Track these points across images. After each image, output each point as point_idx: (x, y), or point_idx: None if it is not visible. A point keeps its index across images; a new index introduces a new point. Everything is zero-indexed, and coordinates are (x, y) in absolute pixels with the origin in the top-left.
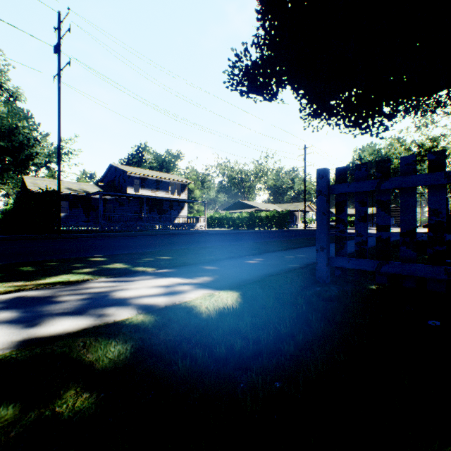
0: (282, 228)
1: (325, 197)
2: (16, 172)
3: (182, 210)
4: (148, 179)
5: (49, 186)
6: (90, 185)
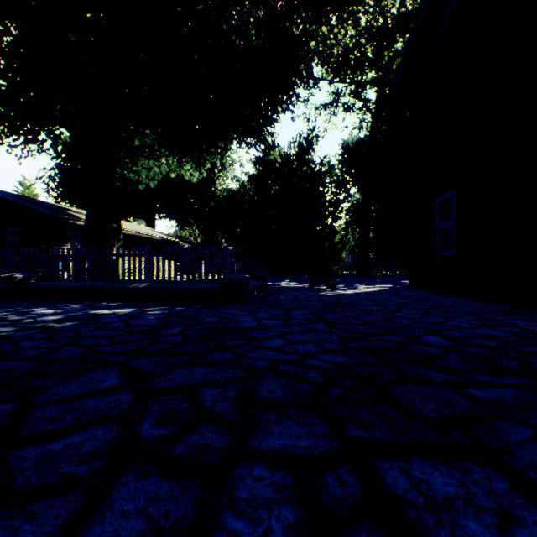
0: None
1: None
2: None
3: None
4: None
5: None
6: None
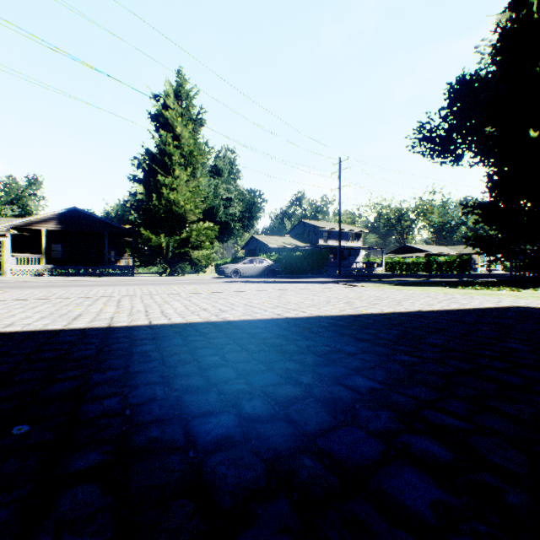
0: (463, 272)
1: (511, 264)
2: (239, 231)
3: (358, 256)
4: (332, 231)
5: (274, 242)
6: (290, 239)
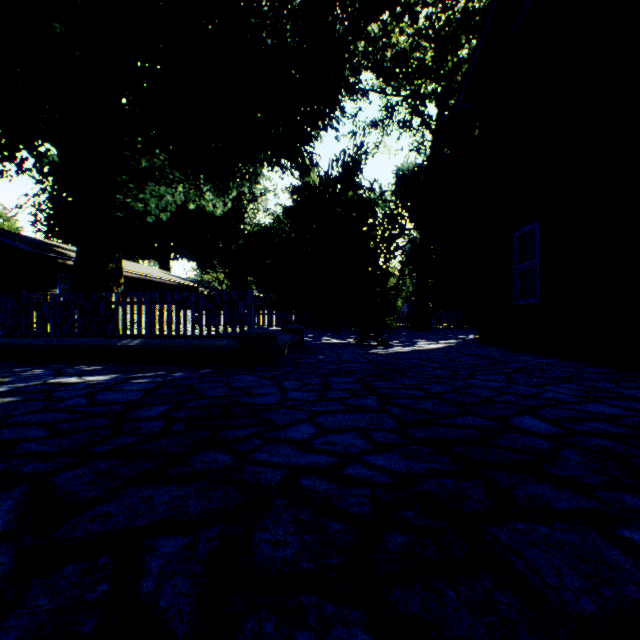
0: None
1: None
2: None
3: None
4: None
5: None
6: None
